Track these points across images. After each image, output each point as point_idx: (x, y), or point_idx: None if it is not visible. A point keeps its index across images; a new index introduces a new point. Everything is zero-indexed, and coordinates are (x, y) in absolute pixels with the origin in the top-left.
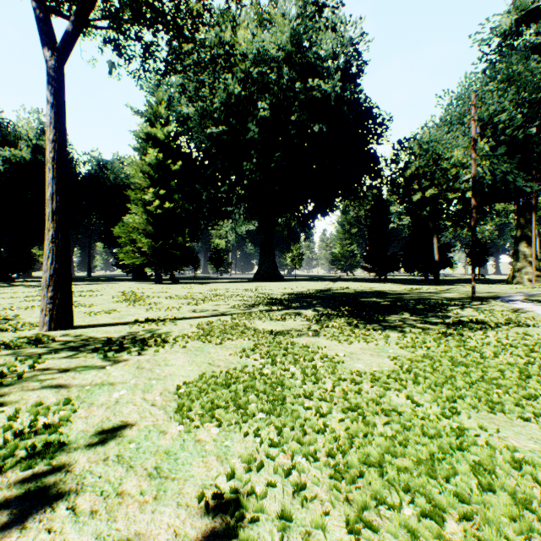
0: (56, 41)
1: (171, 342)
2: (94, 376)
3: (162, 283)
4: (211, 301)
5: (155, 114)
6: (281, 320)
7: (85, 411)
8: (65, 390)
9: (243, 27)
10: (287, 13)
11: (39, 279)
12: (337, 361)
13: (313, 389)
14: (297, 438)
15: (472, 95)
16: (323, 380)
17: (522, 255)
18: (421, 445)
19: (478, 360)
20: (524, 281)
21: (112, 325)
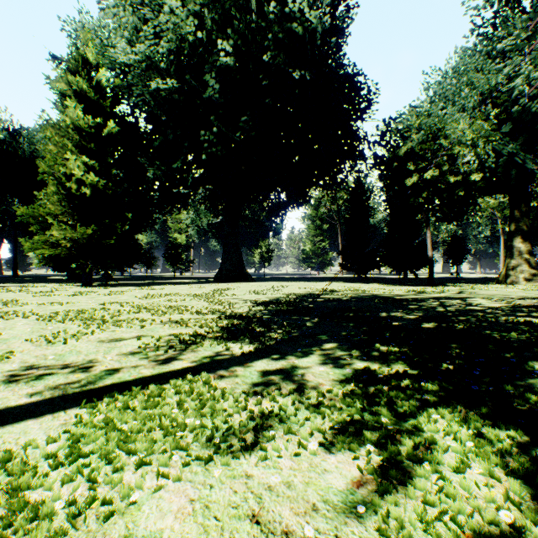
0: None
1: None
2: None
3: (93, 285)
4: (115, 326)
5: (83, 62)
6: (250, 446)
7: None
8: None
9: None
10: None
11: None
12: None
13: None
14: None
15: None
16: None
17: (517, 252)
18: None
19: None
20: (520, 280)
21: None
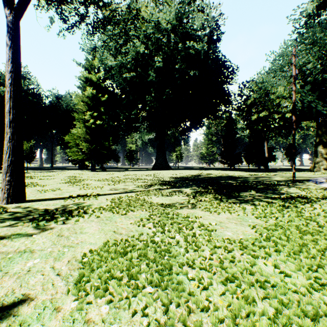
0: (14, 4)
1: (89, 213)
2: (21, 243)
3: (95, 171)
4: (124, 182)
5: (91, 66)
6: (169, 196)
7: None
8: None
9: (145, 5)
10: None
11: None
12: (211, 229)
13: (194, 257)
14: (182, 320)
15: (293, 49)
16: (202, 248)
17: (320, 153)
18: None
19: (318, 229)
20: (321, 169)
21: (53, 200)
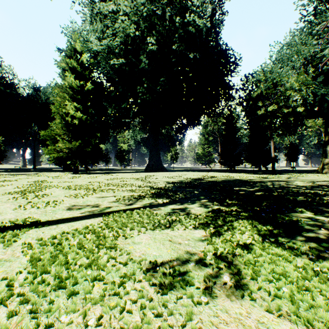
0: None
1: None
2: None
3: (79, 173)
4: (101, 191)
5: (73, 51)
6: (168, 227)
7: None
8: None
9: None
10: None
11: None
12: None
13: None
14: None
15: None
16: None
17: None
18: None
19: None
20: None
21: None
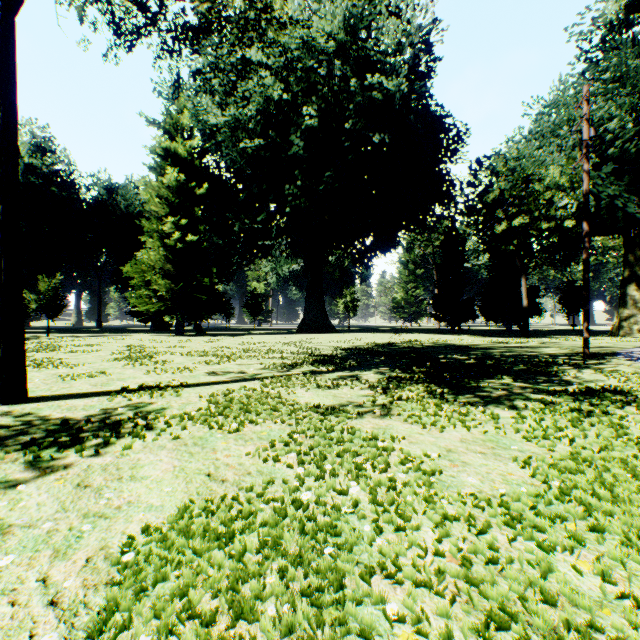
0: None
1: (159, 428)
2: None
3: (185, 335)
4: (240, 359)
5: (176, 125)
6: (332, 388)
7: None
8: None
9: None
10: None
11: (36, 330)
12: (431, 470)
13: (398, 550)
14: None
15: (584, 87)
16: (415, 523)
17: (631, 300)
18: None
19: None
20: (634, 332)
21: (86, 397)
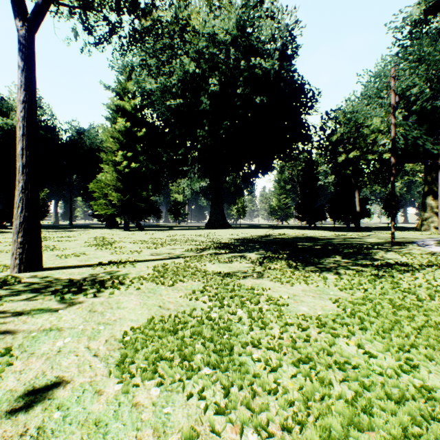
0: (27, 13)
1: (127, 284)
2: (44, 320)
3: (130, 230)
4: (169, 245)
5: (124, 90)
6: (228, 263)
7: (22, 363)
8: (11, 336)
9: (196, 11)
10: (234, 4)
11: None
12: (282, 304)
13: (260, 336)
14: (246, 402)
15: (391, 69)
16: (270, 326)
17: (429, 207)
18: (388, 413)
19: (417, 303)
20: (431, 228)
21: (78, 267)
